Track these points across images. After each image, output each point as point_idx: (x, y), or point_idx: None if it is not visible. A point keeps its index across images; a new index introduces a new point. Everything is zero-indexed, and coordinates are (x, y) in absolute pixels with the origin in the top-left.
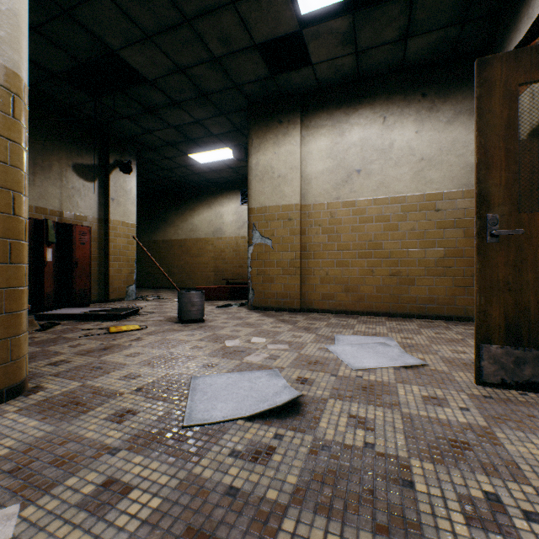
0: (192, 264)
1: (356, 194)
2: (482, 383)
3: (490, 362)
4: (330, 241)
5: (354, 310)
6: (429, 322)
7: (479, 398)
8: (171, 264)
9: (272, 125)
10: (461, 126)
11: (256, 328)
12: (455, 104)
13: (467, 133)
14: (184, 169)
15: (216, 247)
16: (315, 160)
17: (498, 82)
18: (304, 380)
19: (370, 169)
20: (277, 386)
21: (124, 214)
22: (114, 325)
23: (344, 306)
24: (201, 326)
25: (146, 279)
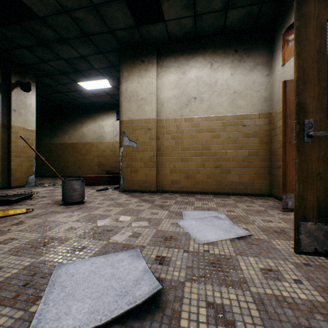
0: (82, 160)
1: (194, 114)
2: (301, 252)
3: (306, 235)
4: (176, 144)
5: (192, 191)
6: (239, 197)
7: (302, 267)
8: (66, 160)
9: (137, 62)
10: (258, 73)
11: (124, 207)
12: (254, 58)
13: (262, 77)
14: (74, 93)
15: (99, 148)
16: (166, 89)
17: (312, 17)
18: (162, 259)
19: (202, 97)
20: (138, 270)
21: (24, 122)
22: (4, 209)
23: (185, 188)
24: (81, 207)
25: (48, 170)
